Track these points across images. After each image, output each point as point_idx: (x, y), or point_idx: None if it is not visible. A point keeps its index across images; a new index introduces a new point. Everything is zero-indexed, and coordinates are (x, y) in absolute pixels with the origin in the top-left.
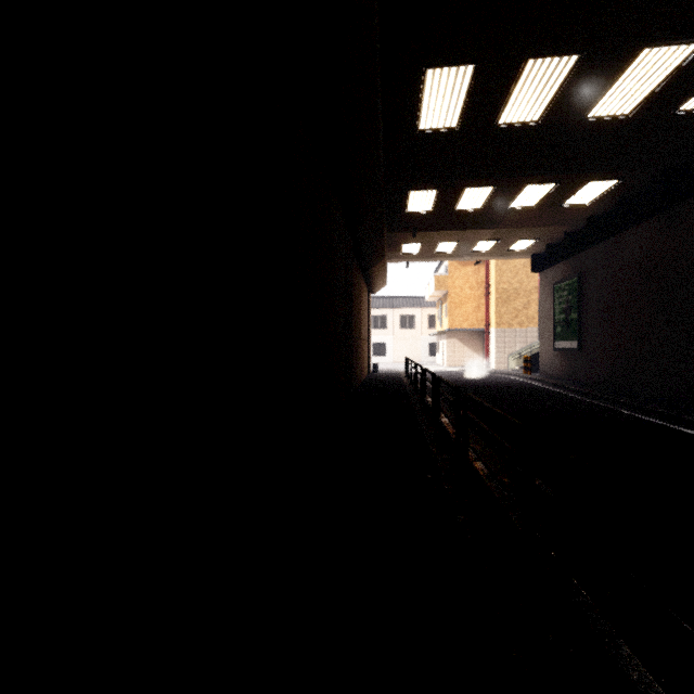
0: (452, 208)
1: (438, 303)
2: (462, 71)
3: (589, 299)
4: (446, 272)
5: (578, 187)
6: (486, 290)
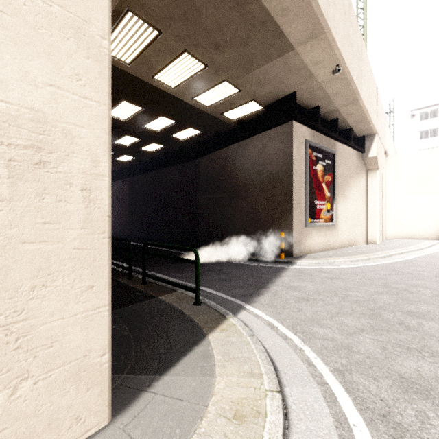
0: None
1: None
2: None
3: None
4: None
5: None
6: None
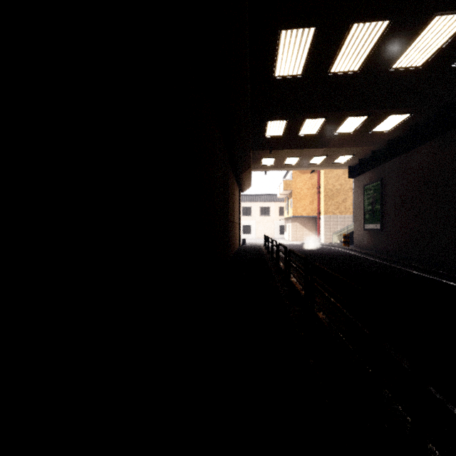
0: (296, 133)
1: (286, 198)
2: (306, 32)
3: (388, 196)
4: (291, 178)
5: (382, 118)
6: (317, 190)
